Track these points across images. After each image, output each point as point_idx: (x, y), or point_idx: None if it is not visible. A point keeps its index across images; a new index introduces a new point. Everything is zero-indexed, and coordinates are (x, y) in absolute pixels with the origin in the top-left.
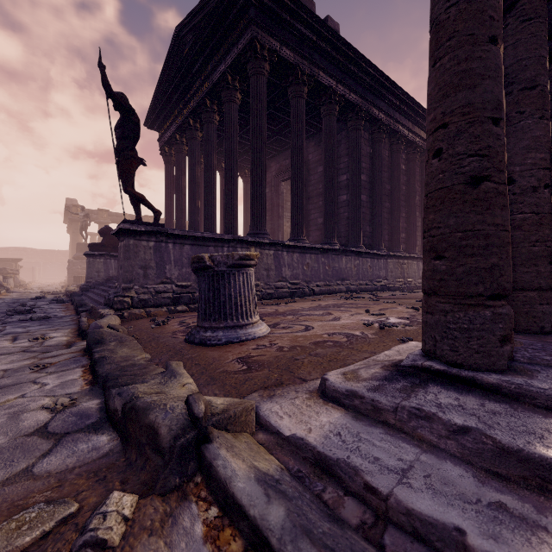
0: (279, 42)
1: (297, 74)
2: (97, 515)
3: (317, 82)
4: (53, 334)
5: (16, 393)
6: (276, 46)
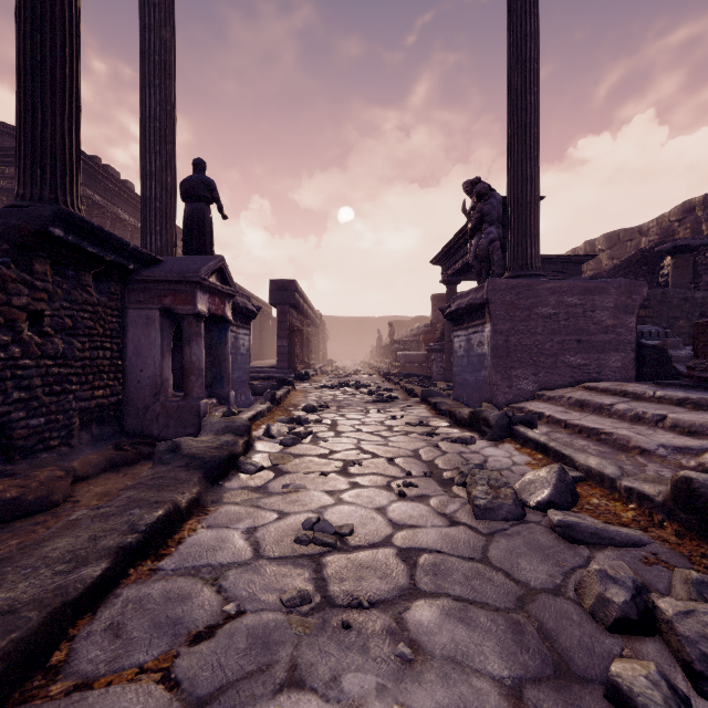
0: (93, 191)
1: (105, 213)
2: None
3: (116, 215)
4: None
5: None
6: (91, 194)
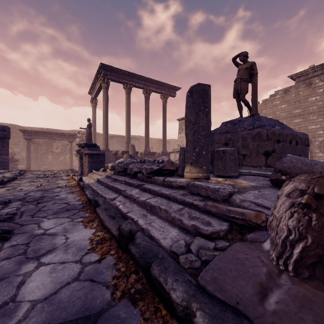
0: None
1: None
2: (23, 177)
3: None
4: (3, 190)
5: (26, 181)
6: None
